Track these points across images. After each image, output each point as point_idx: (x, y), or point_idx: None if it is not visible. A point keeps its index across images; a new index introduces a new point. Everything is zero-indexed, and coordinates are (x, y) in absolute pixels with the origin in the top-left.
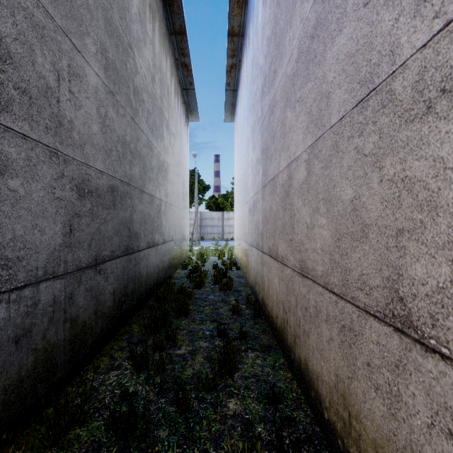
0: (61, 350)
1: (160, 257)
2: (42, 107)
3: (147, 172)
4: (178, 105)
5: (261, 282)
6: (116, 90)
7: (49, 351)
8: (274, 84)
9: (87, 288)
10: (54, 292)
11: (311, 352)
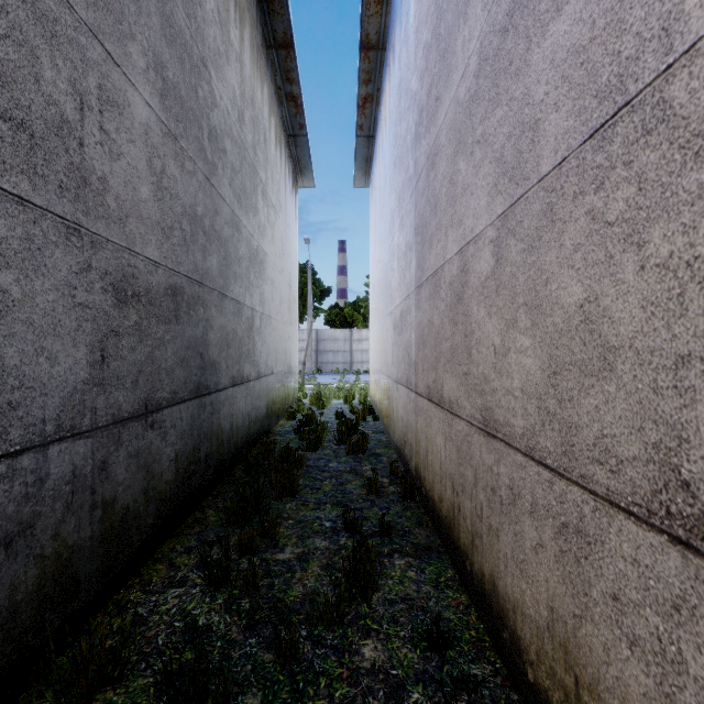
0: (86, 555)
1: (252, 401)
2: (52, 152)
3: (231, 265)
4: (280, 161)
5: (414, 442)
6: (180, 131)
7: (66, 558)
8: (437, 119)
9: (131, 452)
10: (75, 460)
11: (502, 564)
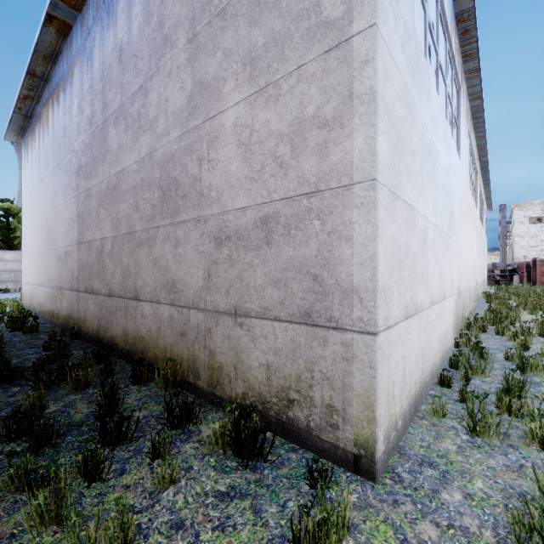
0: None
1: None
2: None
3: None
4: None
5: (77, 315)
6: None
7: None
8: (91, 181)
9: None
10: None
11: (114, 329)
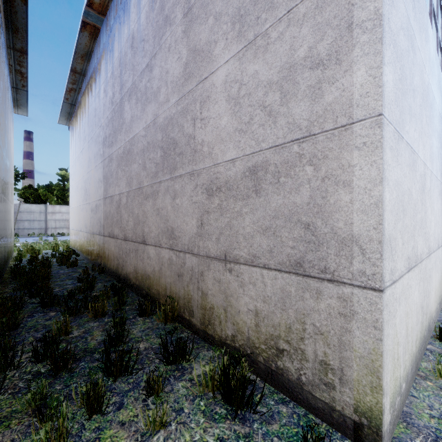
0: None
1: (4, 247)
2: None
3: (1, 178)
4: (10, 106)
5: (103, 254)
6: None
7: None
8: (112, 149)
9: None
10: None
11: (128, 267)
